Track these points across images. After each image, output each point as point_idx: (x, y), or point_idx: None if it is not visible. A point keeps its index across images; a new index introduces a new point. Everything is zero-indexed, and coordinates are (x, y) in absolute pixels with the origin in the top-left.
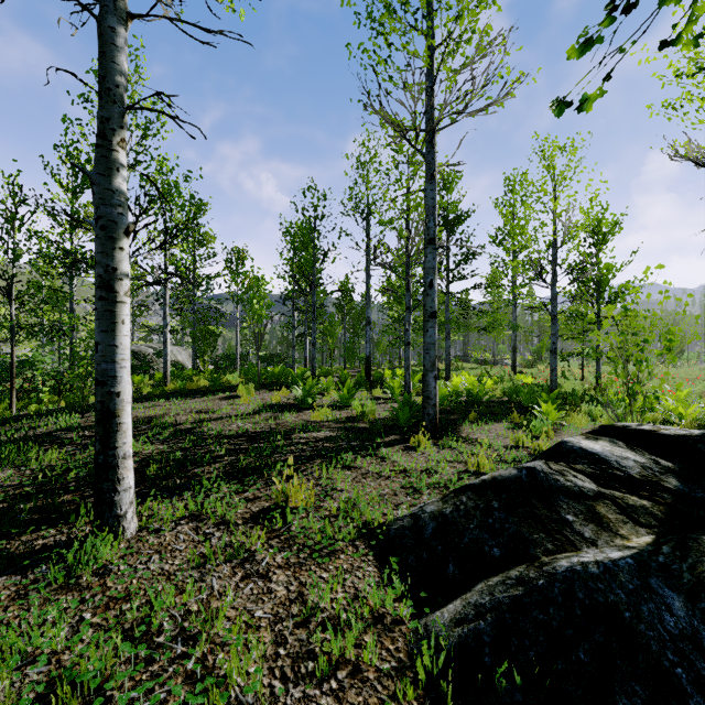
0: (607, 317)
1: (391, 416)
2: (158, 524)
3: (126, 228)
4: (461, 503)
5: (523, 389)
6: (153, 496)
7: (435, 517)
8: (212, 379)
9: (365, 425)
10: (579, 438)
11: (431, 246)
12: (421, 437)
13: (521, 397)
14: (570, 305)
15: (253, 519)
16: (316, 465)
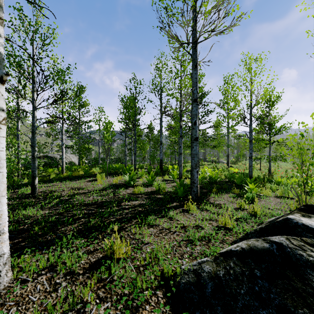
0: (274, 141)
1: (174, 191)
2: (26, 275)
3: (0, 77)
4: (230, 268)
5: (235, 175)
6: (31, 249)
7: (212, 277)
8: (85, 171)
9: (160, 196)
10: (299, 216)
11: (195, 103)
12: (190, 204)
13: (235, 179)
14: (258, 135)
15: (90, 269)
16: (133, 224)
